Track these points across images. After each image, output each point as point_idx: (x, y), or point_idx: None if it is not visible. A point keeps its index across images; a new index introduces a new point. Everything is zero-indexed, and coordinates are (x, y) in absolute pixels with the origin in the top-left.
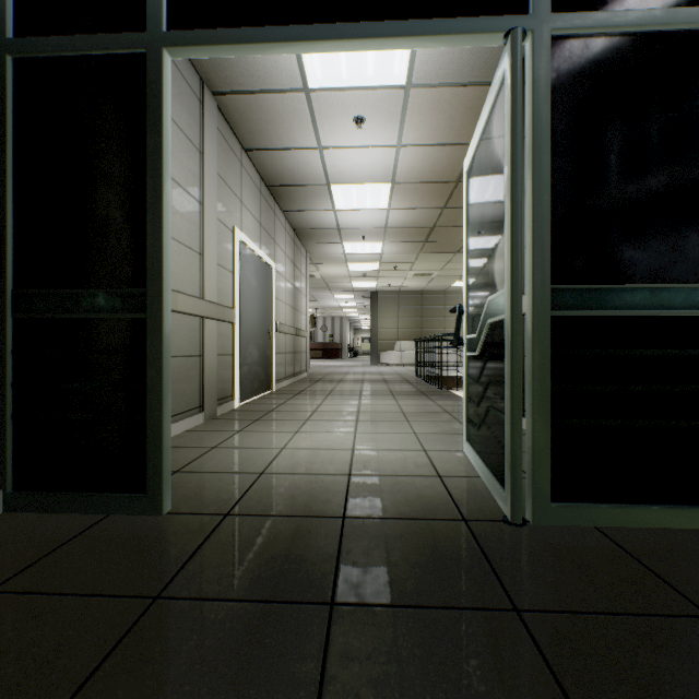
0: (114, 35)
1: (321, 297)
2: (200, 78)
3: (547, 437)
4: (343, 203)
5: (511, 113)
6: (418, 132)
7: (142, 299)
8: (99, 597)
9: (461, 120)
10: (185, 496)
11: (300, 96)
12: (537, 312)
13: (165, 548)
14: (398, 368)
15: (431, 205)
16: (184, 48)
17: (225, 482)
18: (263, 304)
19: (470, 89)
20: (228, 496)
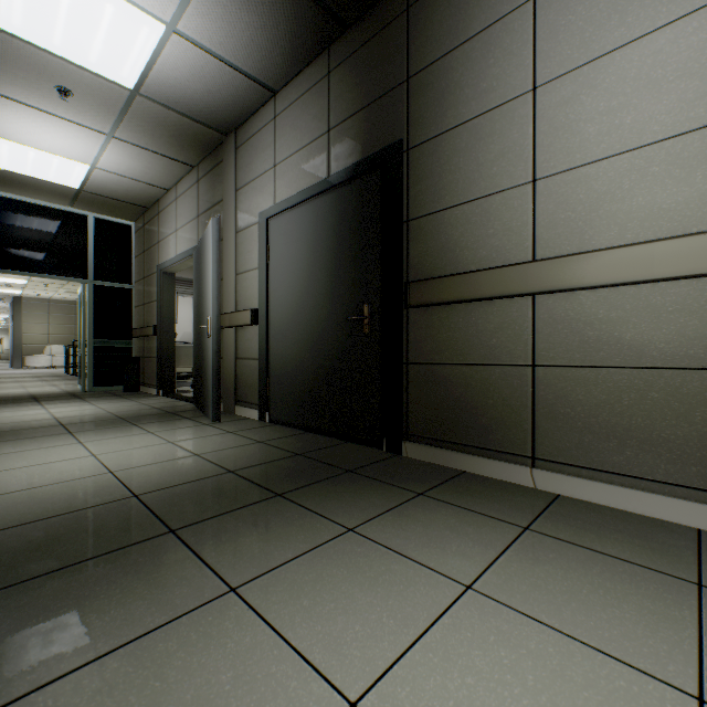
0: None
1: None
2: None
3: (93, 373)
4: None
5: (83, 301)
6: None
7: None
8: None
9: None
10: None
11: None
12: (90, 345)
13: None
14: (49, 370)
15: None
16: None
17: None
18: None
19: None
20: None
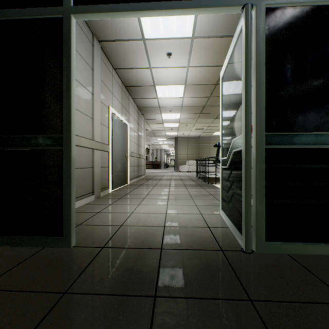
0: (46, 8)
1: (151, 140)
2: (92, 33)
3: (263, 209)
4: (161, 95)
5: (245, 46)
6: (197, 60)
7: (61, 140)
8: (35, 293)
9: (218, 54)
10: (82, 237)
11: (141, 42)
12: (258, 146)
13: (71, 265)
14: (187, 173)
15: (203, 96)
16: (81, 14)
17: (103, 230)
18: (123, 142)
19: (222, 38)
20: (104, 237)
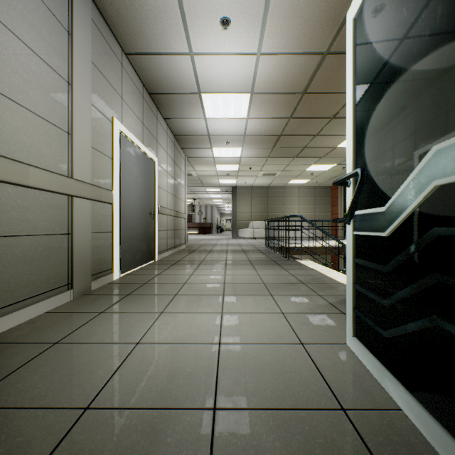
0: None
1: (197, 191)
2: None
3: None
4: (212, 112)
5: None
6: (276, 39)
7: None
8: None
9: (315, 26)
10: None
11: None
12: None
13: None
14: (251, 241)
15: (281, 115)
16: None
17: (12, 442)
18: (145, 190)
19: None
20: None
